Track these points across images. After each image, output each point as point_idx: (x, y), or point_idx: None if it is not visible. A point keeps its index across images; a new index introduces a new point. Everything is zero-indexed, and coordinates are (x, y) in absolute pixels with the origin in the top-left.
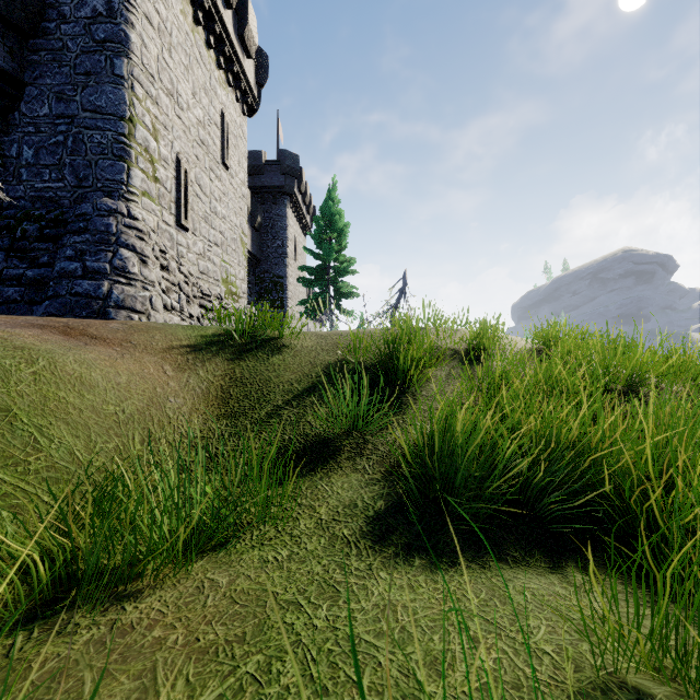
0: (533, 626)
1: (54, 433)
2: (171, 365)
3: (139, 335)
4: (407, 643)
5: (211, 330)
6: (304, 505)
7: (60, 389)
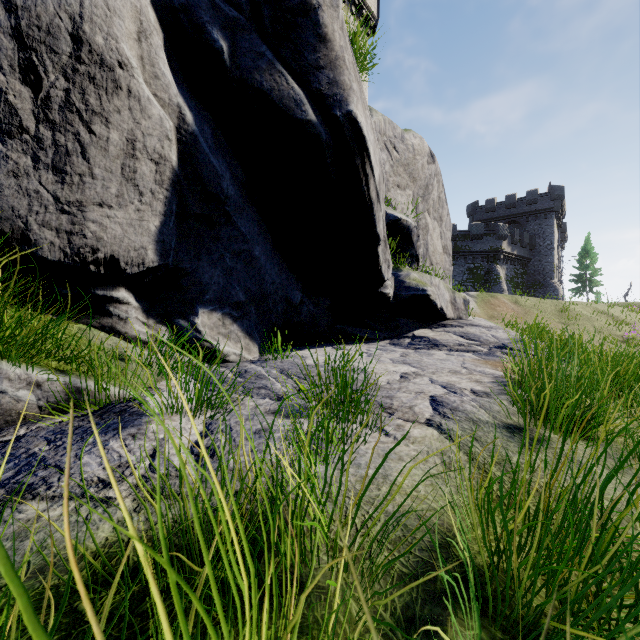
0: None
1: None
2: None
3: None
4: None
5: None
6: None
7: None
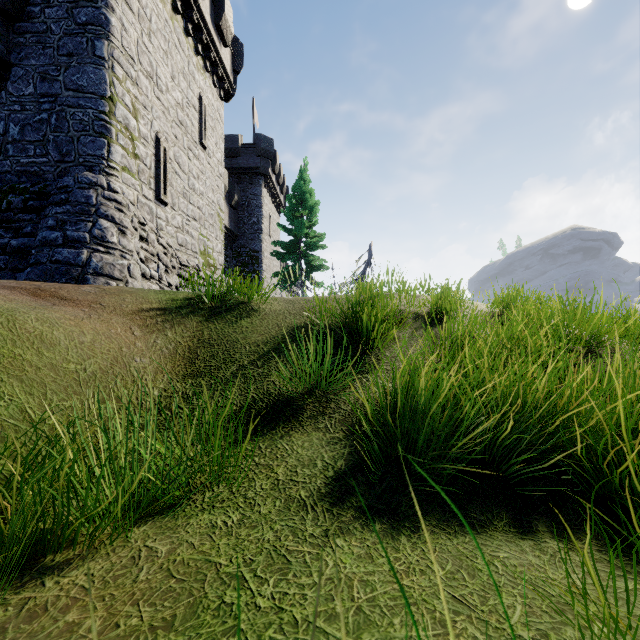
0: (507, 604)
1: (4, 390)
2: (139, 326)
3: (110, 297)
4: (363, 629)
5: (182, 295)
6: (262, 465)
7: (17, 347)
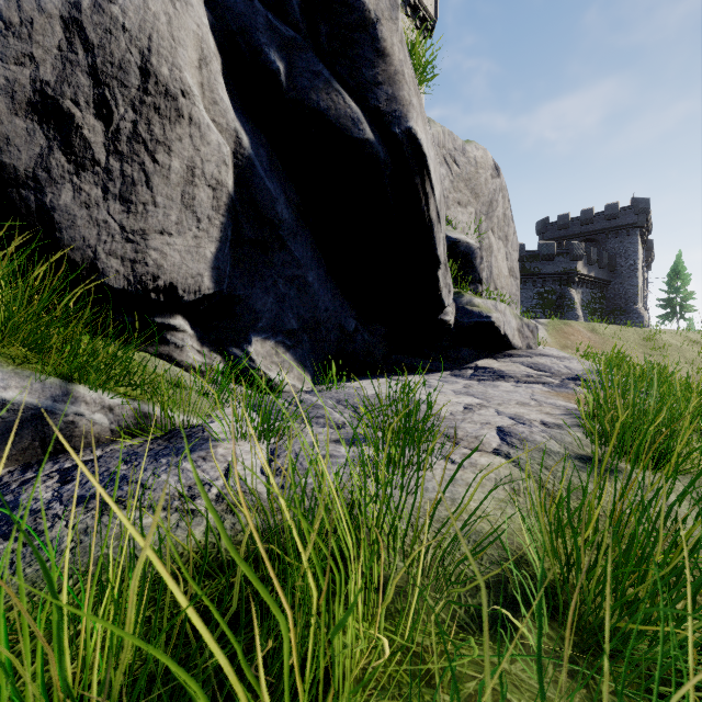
0: None
1: None
2: None
3: None
4: None
5: None
6: None
7: None
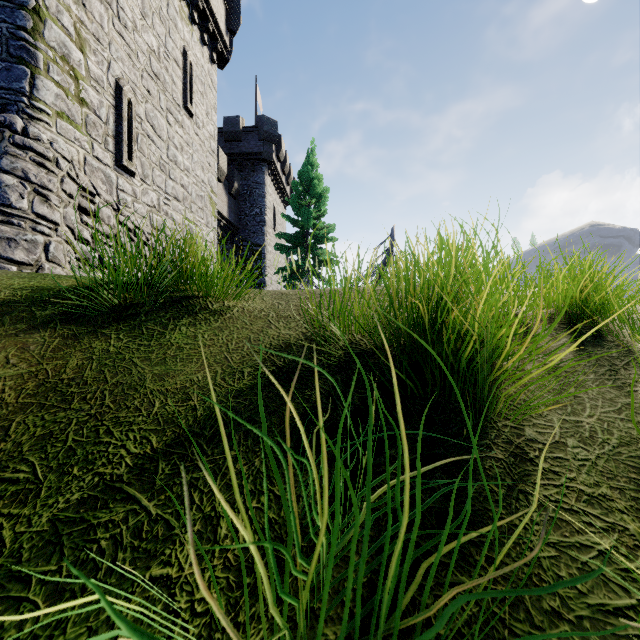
0: None
1: None
2: None
3: None
4: None
5: (73, 281)
6: None
7: None
